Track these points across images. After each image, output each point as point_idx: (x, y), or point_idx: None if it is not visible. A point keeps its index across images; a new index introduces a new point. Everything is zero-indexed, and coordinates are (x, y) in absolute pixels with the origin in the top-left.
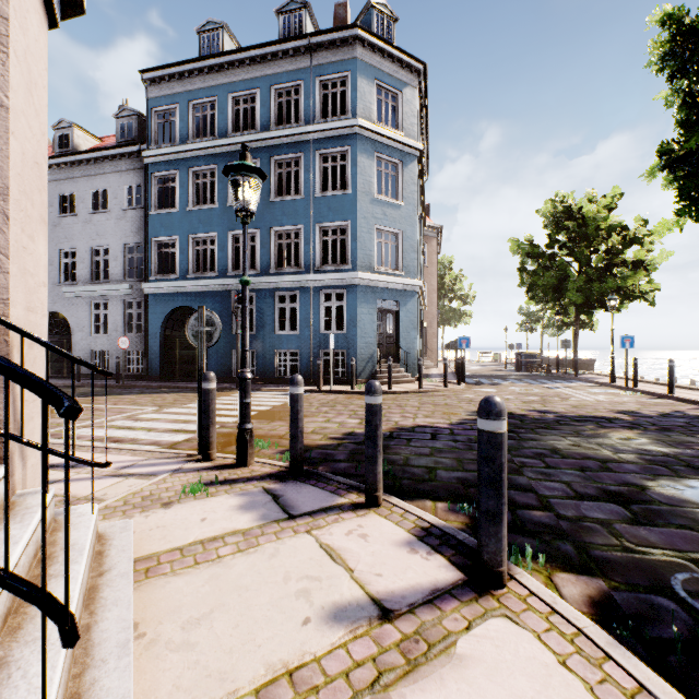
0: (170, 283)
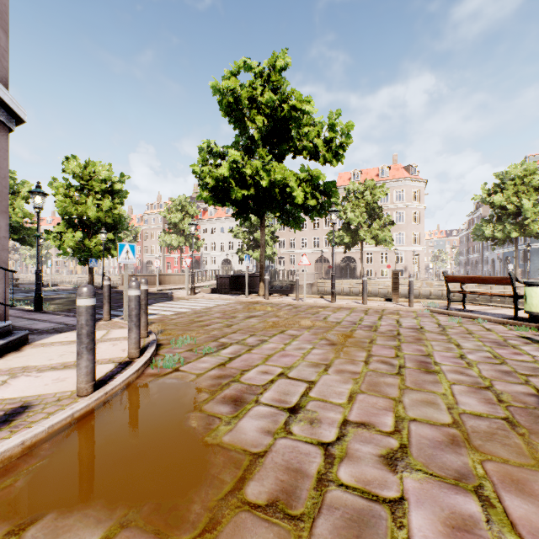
0: (503, 249)
